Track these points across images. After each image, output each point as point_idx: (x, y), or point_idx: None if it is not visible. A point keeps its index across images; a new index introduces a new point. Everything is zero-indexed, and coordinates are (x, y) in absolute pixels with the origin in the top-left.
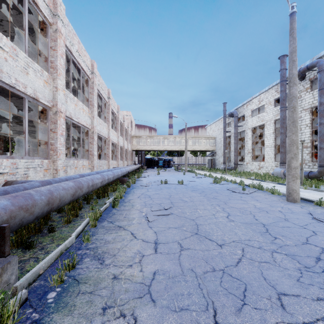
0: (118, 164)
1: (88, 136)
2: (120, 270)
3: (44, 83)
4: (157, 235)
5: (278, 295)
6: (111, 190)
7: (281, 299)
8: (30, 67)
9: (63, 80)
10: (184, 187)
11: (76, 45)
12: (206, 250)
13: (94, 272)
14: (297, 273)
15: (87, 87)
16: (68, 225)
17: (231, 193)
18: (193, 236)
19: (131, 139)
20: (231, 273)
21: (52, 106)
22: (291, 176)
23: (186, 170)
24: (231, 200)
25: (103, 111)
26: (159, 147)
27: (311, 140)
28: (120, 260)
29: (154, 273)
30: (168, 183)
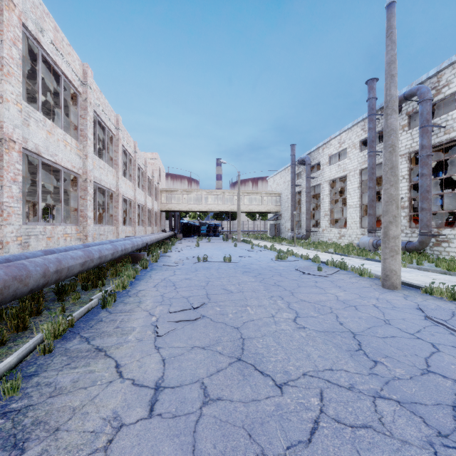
0: (135, 231)
1: (78, 186)
2: None
3: None
4: (165, 366)
5: None
6: (112, 274)
7: None
8: None
9: (16, 85)
10: (231, 266)
11: (50, 32)
12: (252, 401)
13: None
14: (429, 453)
15: (76, 107)
16: None
17: (301, 275)
18: (233, 365)
19: (159, 195)
20: None
21: None
22: (389, 250)
23: (239, 240)
24: (301, 288)
25: (108, 148)
26: (201, 206)
27: (409, 198)
28: (64, 445)
29: None
30: (209, 260)
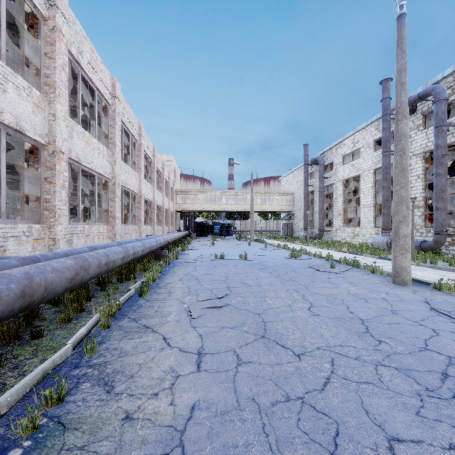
0: (154, 230)
1: (108, 189)
2: (138, 402)
3: (33, 108)
4: (202, 340)
5: (388, 443)
6: (140, 269)
7: (394, 450)
8: (9, 81)
9: (64, 104)
10: (247, 263)
11: (88, 53)
12: (276, 364)
13: (94, 407)
14: (416, 400)
15: (106, 118)
16: (65, 325)
17: (315, 272)
18: (258, 340)
19: (175, 196)
20: (315, 403)
21: (47, 143)
22: (400, 249)
23: (252, 239)
24: (315, 283)
25: (131, 153)
26: (214, 206)
27: (424, 197)
28: (140, 385)
29: (192, 407)
30: (225, 257)
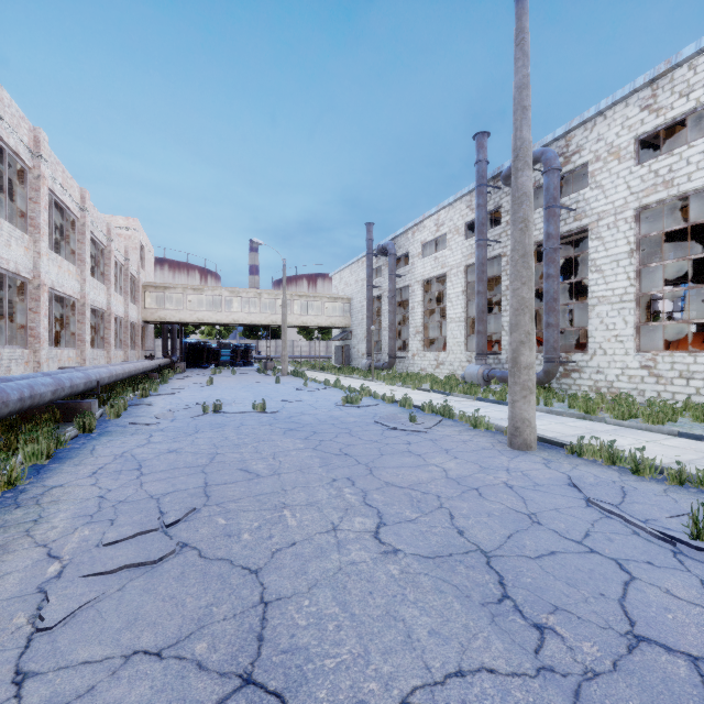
0: (83, 358)
1: None
2: None
3: None
4: None
5: None
6: None
7: None
8: None
9: None
10: (266, 419)
11: None
12: None
13: None
14: None
15: None
16: None
17: (385, 431)
18: None
19: (142, 294)
20: None
21: None
22: (521, 388)
23: (285, 371)
24: (386, 458)
25: (15, 193)
26: (220, 315)
27: None
28: None
29: None
30: (225, 409)
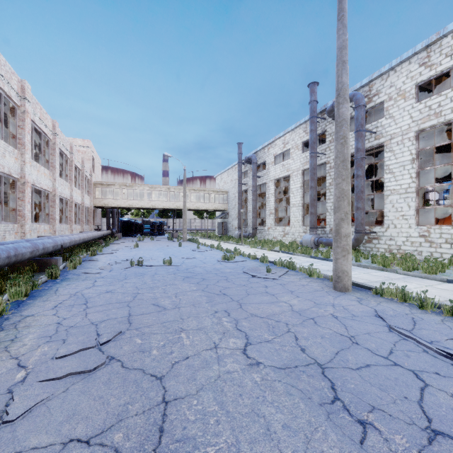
0: (54, 230)
1: None
2: None
3: None
4: None
5: None
6: None
7: None
8: None
9: None
10: (171, 270)
11: None
12: None
13: None
14: None
15: None
16: None
17: (250, 278)
18: None
19: (93, 189)
20: None
21: None
22: (341, 250)
23: (185, 239)
24: (251, 297)
25: (9, 122)
26: (143, 202)
27: None
28: None
29: None
30: (145, 263)
